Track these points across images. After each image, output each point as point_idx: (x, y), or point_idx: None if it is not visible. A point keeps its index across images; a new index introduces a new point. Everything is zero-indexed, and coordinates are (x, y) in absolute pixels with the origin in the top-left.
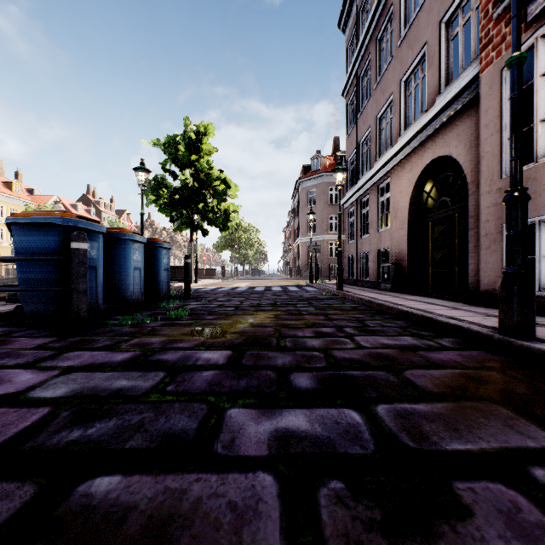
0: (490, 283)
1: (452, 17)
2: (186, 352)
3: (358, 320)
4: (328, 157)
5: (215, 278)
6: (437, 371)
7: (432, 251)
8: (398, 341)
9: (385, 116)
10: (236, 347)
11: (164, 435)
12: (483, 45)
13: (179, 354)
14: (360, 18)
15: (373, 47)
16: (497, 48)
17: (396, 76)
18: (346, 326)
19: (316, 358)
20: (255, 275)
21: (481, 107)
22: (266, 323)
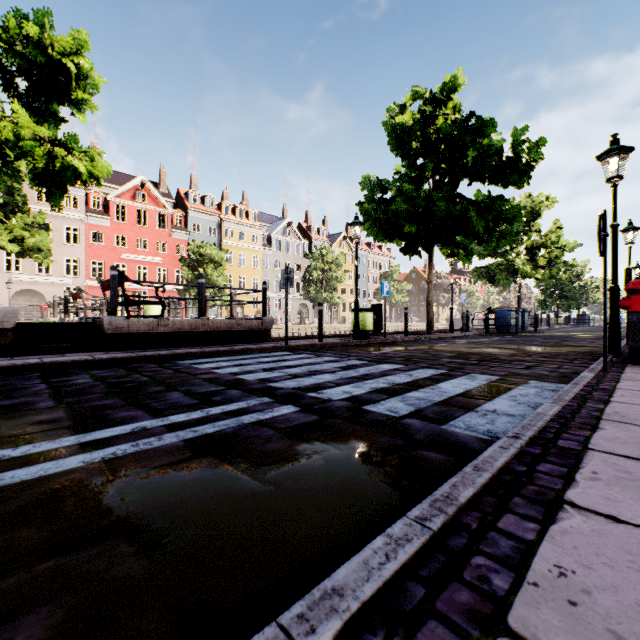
0: None
1: None
2: None
3: None
4: None
5: None
6: None
7: None
8: None
9: None
10: None
11: None
12: None
13: None
14: None
15: None
16: None
17: None
18: None
19: None
20: None
21: None
22: None
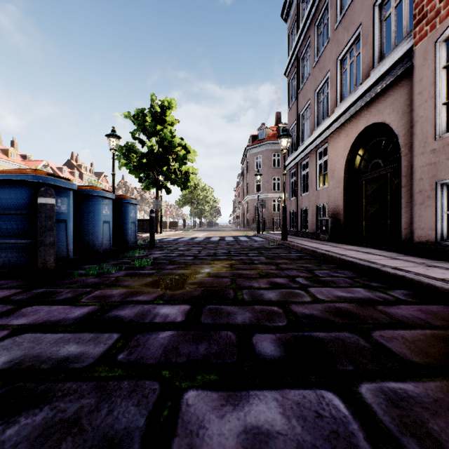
0: (424, 235)
1: (385, 0)
2: (144, 307)
3: (307, 270)
4: (271, 129)
5: (177, 229)
6: (406, 332)
7: (365, 206)
8: (353, 294)
9: (322, 90)
10: (194, 300)
11: (102, 441)
12: (417, 21)
13: (137, 309)
14: (300, 8)
15: (312, 32)
16: (431, 22)
17: (333, 55)
18: (297, 276)
19: (276, 315)
20: (210, 227)
21: (415, 77)
22: (223, 272)
